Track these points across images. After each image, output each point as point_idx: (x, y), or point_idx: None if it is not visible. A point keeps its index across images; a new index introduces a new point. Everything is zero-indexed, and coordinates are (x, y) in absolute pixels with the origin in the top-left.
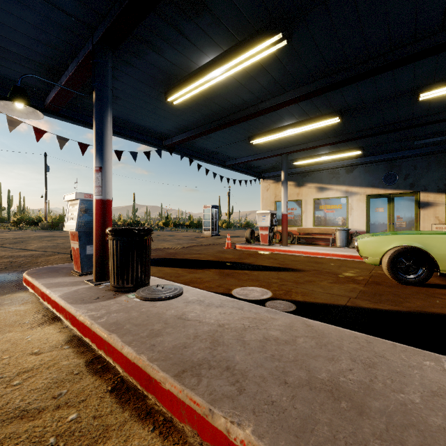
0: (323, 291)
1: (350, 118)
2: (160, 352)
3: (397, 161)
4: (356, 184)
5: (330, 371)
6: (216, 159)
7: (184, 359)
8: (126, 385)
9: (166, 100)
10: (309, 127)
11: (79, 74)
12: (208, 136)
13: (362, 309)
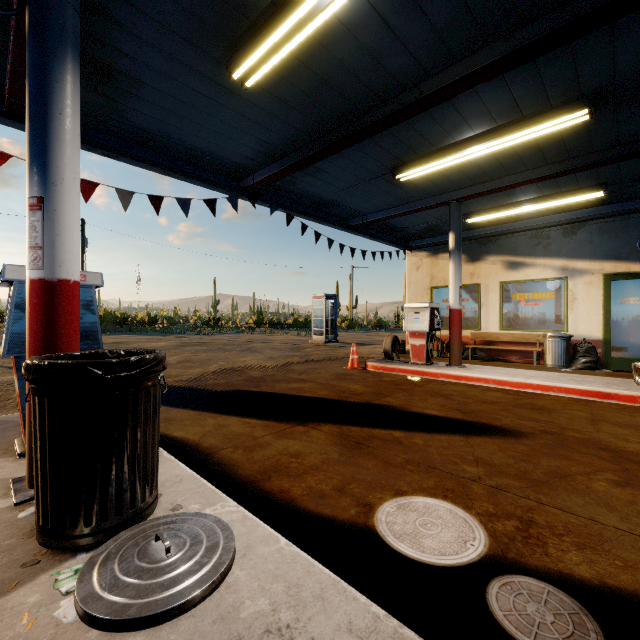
0: (625, 526)
1: (605, 115)
2: None
3: None
4: (583, 255)
5: None
6: (332, 216)
7: None
8: None
9: (229, 78)
10: (515, 138)
11: None
12: (317, 168)
13: None
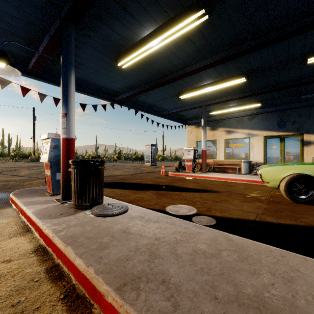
0: (235, 208)
1: (253, 79)
2: (106, 265)
3: (287, 111)
4: (256, 128)
5: (254, 286)
6: (154, 111)
7: (125, 272)
8: (76, 292)
9: (116, 65)
10: (222, 85)
11: (51, 45)
12: (148, 93)
13: (268, 223)
